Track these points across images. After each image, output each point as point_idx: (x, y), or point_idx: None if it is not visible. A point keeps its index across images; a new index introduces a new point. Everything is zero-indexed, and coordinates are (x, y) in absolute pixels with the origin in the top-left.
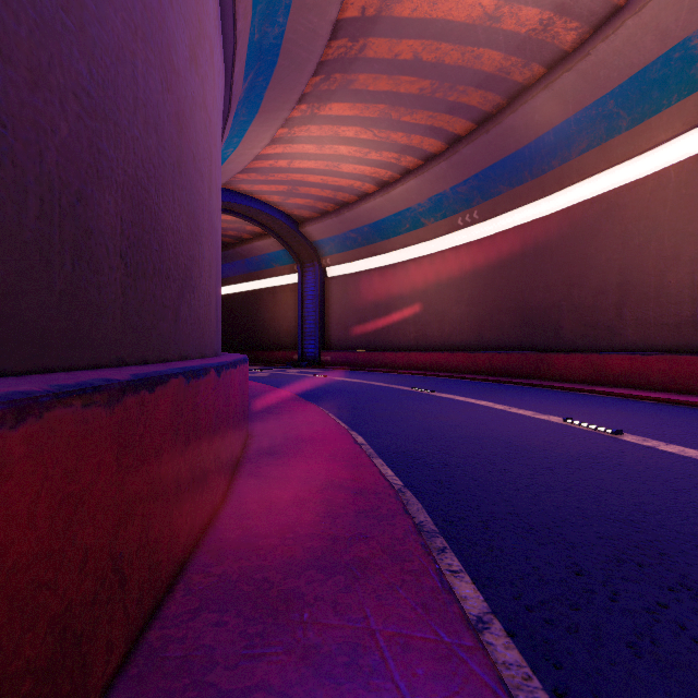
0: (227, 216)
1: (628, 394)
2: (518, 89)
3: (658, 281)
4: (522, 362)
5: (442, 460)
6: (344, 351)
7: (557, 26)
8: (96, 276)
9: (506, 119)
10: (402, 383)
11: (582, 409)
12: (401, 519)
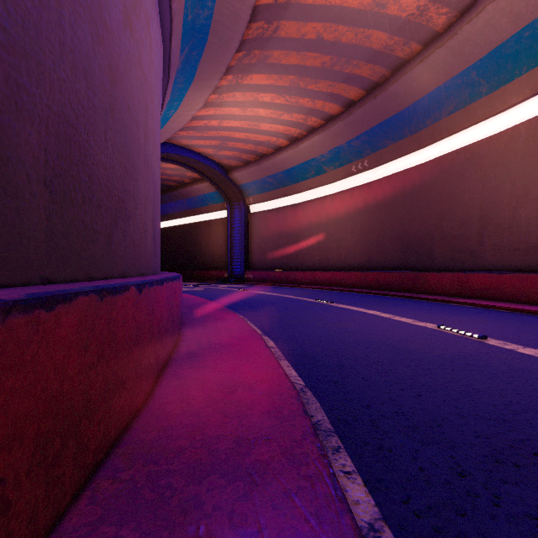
0: (171, 165)
1: (488, 305)
2: (400, 63)
3: (511, 215)
4: (403, 279)
5: (338, 362)
6: (263, 271)
7: (431, 11)
8: (14, 201)
9: (390, 87)
10: (308, 296)
11: (452, 317)
12: (301, 420)
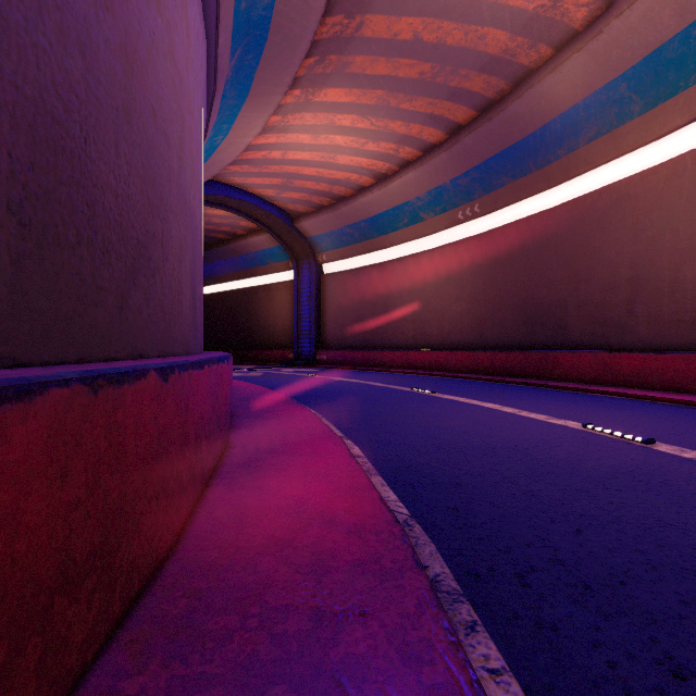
0: (220, 211)
1: (643, 395)
2: (524, 73)
3: (672, 276)
4: (526, 361)
5: (453, 478)
6: (340, 350)
7: (568, 2)
8: None
9: (510, 105)
10: (401, 383)
11: (599, 412)
12: (412, 578)
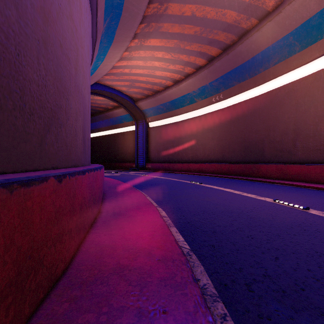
0: (100, 97)
1: (301, 185)
2: (244, 32)
3: (314, 128)
4: (245, 168)
5: (212, 228)
6: (157, 163)
7: None
8: None
9: (237, 47)
10: (186, 179)
11: (280, 193)
12: (191, 288)
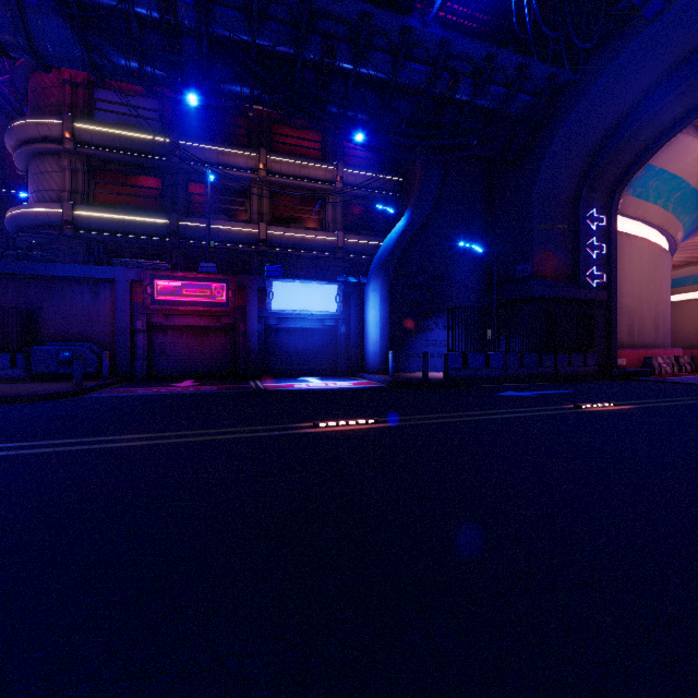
0: None
1: None
2: None
3: None
4: None
5: None
6: None
7: None
8: None
9: None
10: None
11: None
12: None
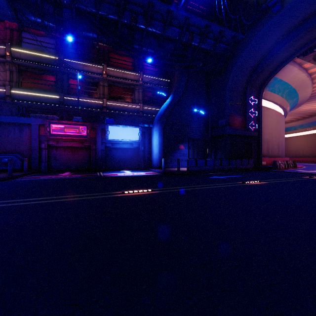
0: None
1: None
2: None
3: None
4: None
5: None
6: None
7: None
8: None
9: (315, 117)
10: None
11: None
12: None
